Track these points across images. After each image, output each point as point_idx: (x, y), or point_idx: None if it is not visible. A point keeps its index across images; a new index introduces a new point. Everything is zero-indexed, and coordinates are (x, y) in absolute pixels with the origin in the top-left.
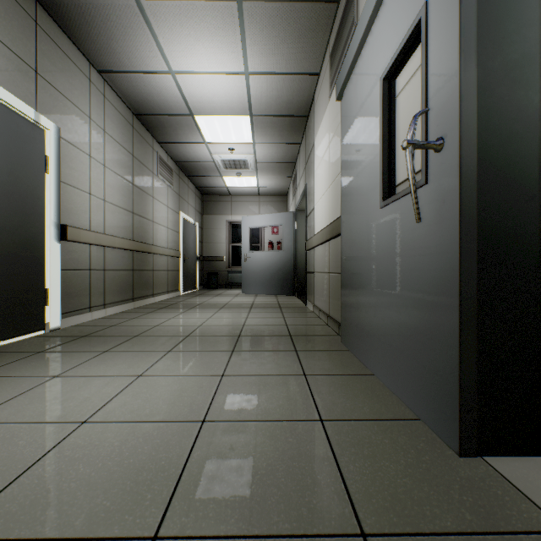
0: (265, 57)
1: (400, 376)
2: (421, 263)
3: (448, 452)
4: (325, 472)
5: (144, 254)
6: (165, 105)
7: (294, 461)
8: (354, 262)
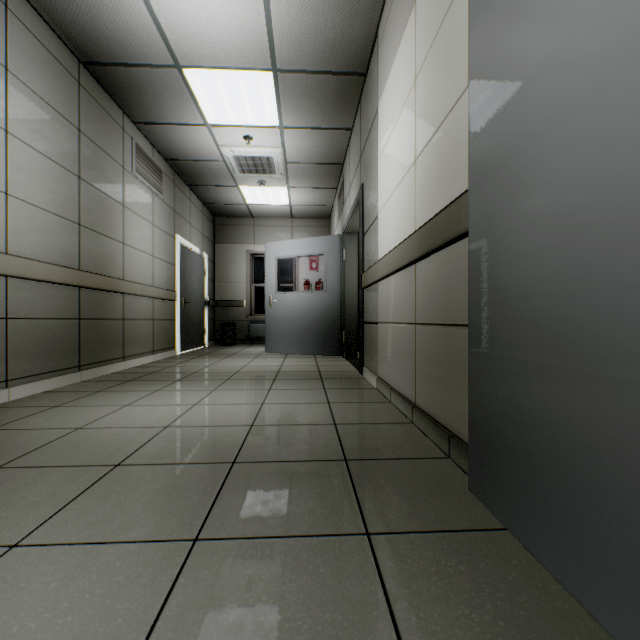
0: None
1: None
2: None
3: None
4: None
5: (104, 294)
6: (129, 42)
7: None
8: (541, 294)
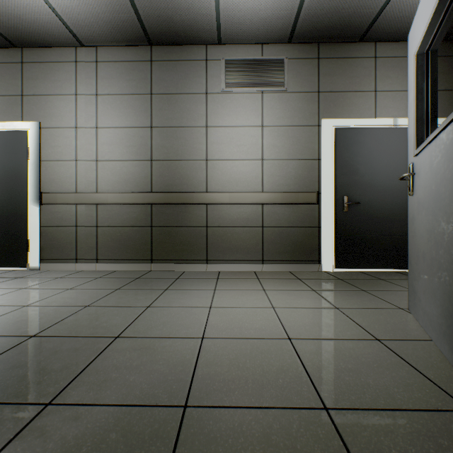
0: None
1: None
2: None
3: None
4: None
5: (179, 207)
6: (110, 5)
7: None
8: None
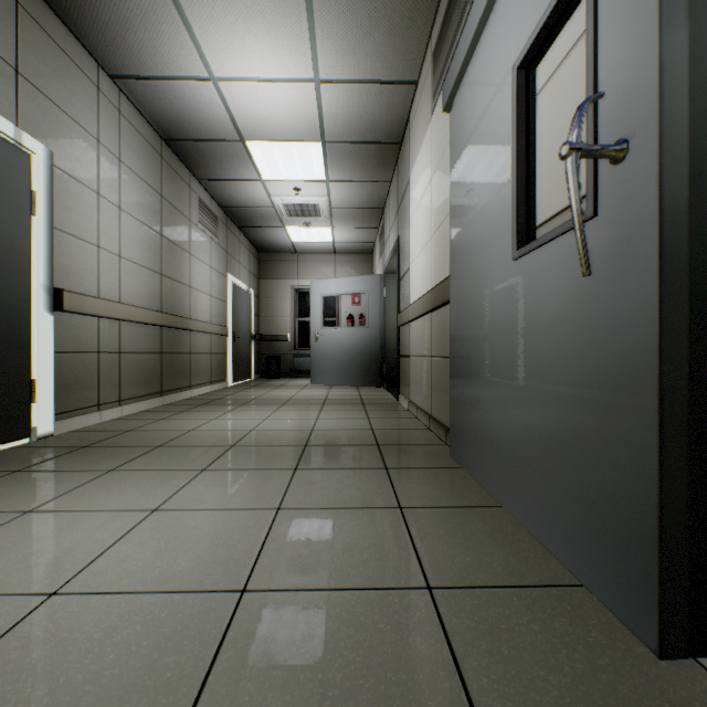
0: (342, 58)
1: (547, 514)
2: (585, 341)
3: (639, 649)
4: (442, 694)
5: (177, 331)
6: (205, 126)
7: (388, 671)
8: (470, 341)
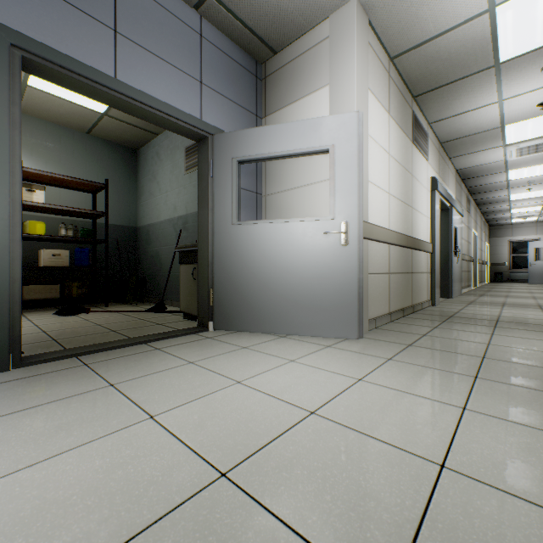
0: None
1: None
2: None
3: None
4: None
5: (481, 265)
6: (498, 210)
7: None
8: None
